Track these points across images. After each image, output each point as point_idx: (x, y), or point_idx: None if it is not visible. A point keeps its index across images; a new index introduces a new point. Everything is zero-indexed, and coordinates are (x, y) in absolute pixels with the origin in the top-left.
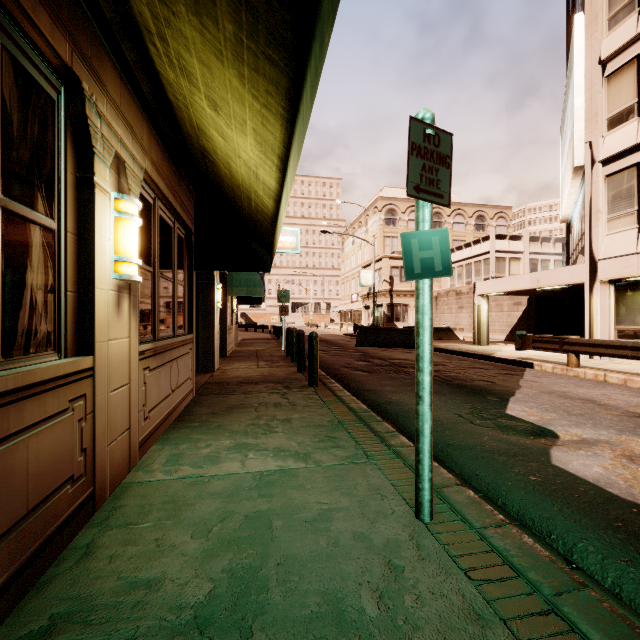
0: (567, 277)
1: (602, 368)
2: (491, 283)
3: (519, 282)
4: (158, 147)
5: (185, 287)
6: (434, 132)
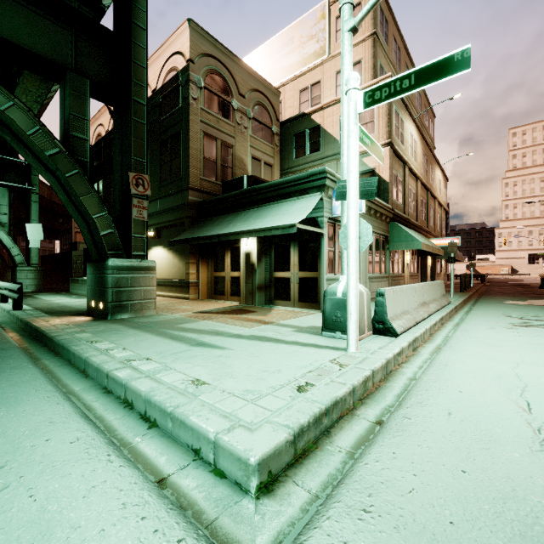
0: None
1: None
2: None
3: None
4: None
5: (416, 261)
6: (453, 243)
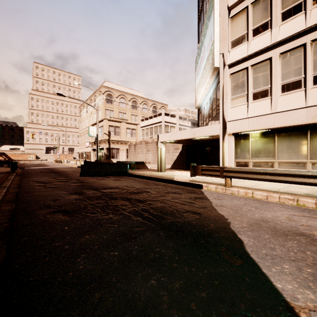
0: (210, 131)
1: (242, 186)
2: (168, 135)
3: (184, 134)
4: None
5: None
6: None
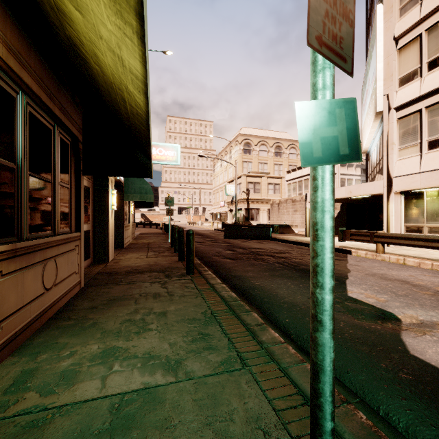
0: (371, 189)
1: (400, 254)
2: None
3: (337, 193)
4: (20, 36)
5: (71, 189)
6: None
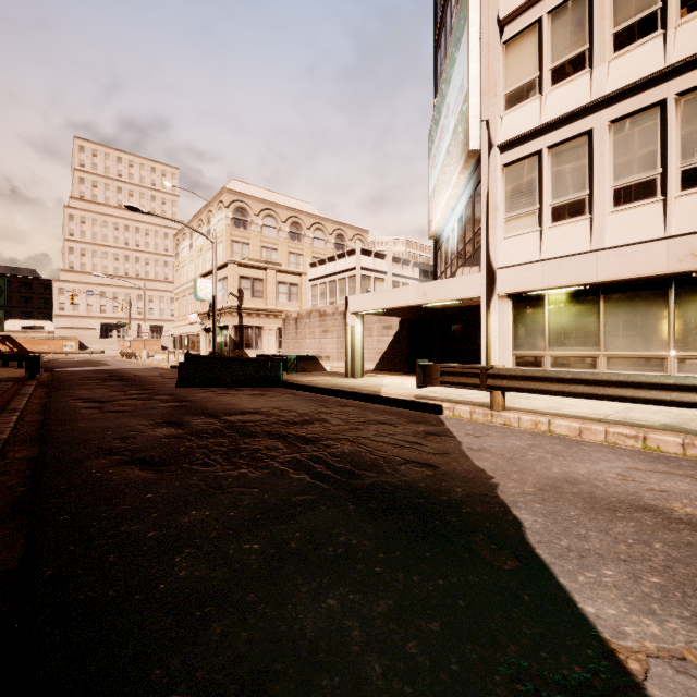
0: (460, 290)
1: (528, 409)
2: (368, 297)
3: (403, 296)
4: None
5: None
6: None
